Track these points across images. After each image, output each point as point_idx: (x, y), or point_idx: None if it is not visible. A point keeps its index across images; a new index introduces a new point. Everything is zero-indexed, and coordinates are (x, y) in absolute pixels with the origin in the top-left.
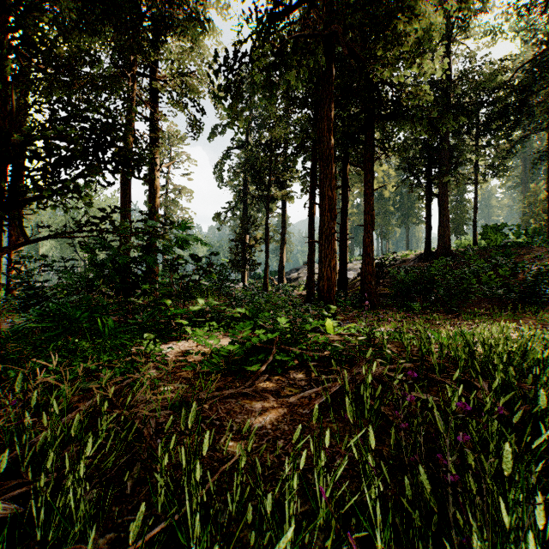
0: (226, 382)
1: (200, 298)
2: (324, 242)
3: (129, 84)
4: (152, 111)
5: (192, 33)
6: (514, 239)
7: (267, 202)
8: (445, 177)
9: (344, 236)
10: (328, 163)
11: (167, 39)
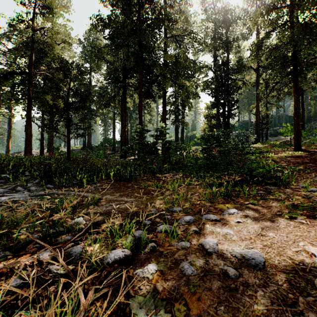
0: None
1: None
2: (28, 142)
3: None
4: None
5: None
6: None
7: None
8: (89, 120)
9: (42, 138)
10: (29, 121)
11: None
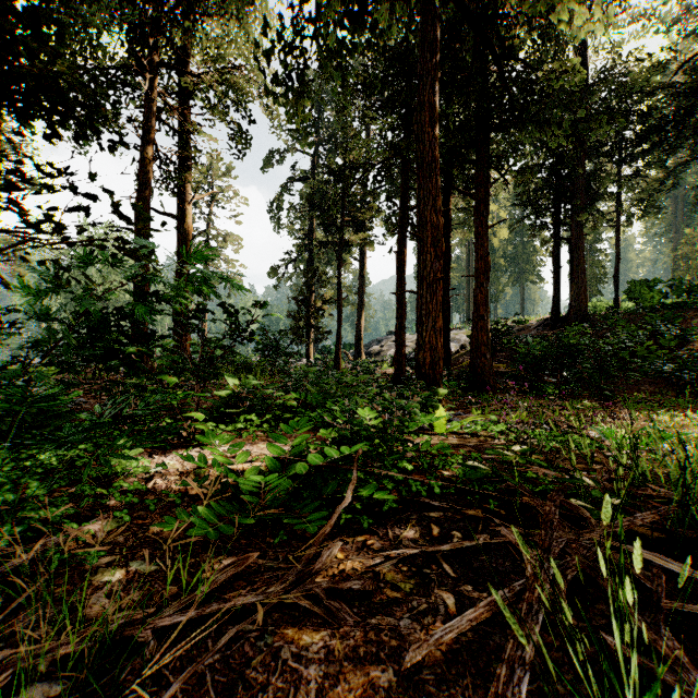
0: (241, 567)
1: (233, 377)
2: (426, 292)
3: (146, 78)
4: (181, 122)
5: (233, 2)
6: (665, 301)
7: (339, 250)
8: (580, 215)
9: (446, 292)
10: (431, 173)
11: (202, 21)
